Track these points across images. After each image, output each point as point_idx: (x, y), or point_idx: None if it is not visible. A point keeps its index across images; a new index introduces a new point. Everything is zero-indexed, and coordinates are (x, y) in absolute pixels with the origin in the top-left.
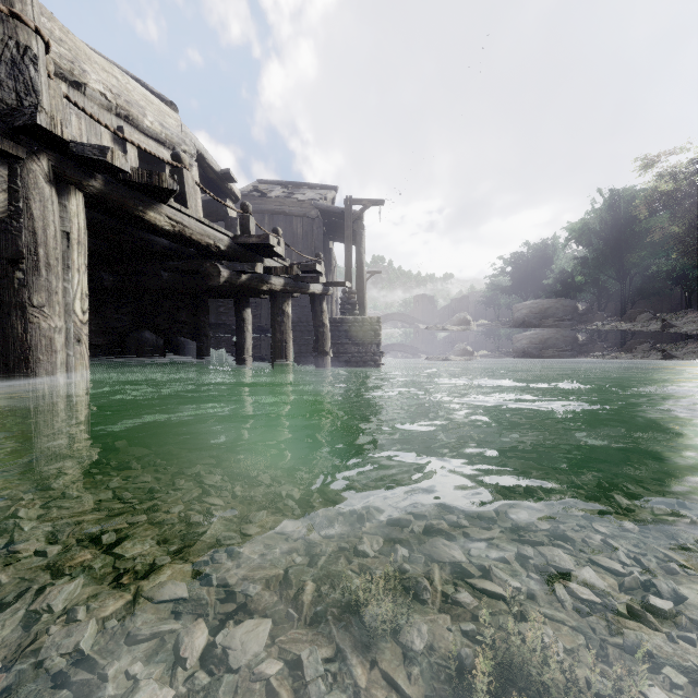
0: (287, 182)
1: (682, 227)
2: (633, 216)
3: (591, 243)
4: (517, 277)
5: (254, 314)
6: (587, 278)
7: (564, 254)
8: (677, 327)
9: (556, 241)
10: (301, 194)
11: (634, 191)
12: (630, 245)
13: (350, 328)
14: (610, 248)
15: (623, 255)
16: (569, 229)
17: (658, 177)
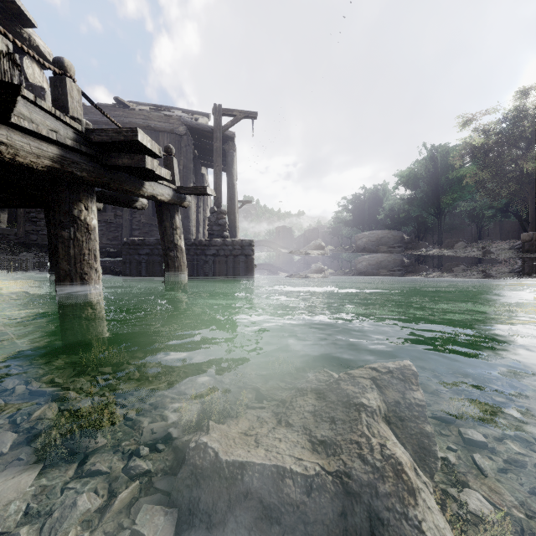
0: (159, 106)
1: (490, 174)
2: (448, 166)
3: (416, 187)
4: (357, 213)
5: (114, 235)
6: (413, 214)
7: (390, 197)
8: (496, 254)
9: (386, 186)
10: (170, 112)
11: (448, 147)
12: (446, 189)
13: (219, 252)
14: (432, 190)
15: (440, 197)
16: (400, 175)
17: (475, 132)
